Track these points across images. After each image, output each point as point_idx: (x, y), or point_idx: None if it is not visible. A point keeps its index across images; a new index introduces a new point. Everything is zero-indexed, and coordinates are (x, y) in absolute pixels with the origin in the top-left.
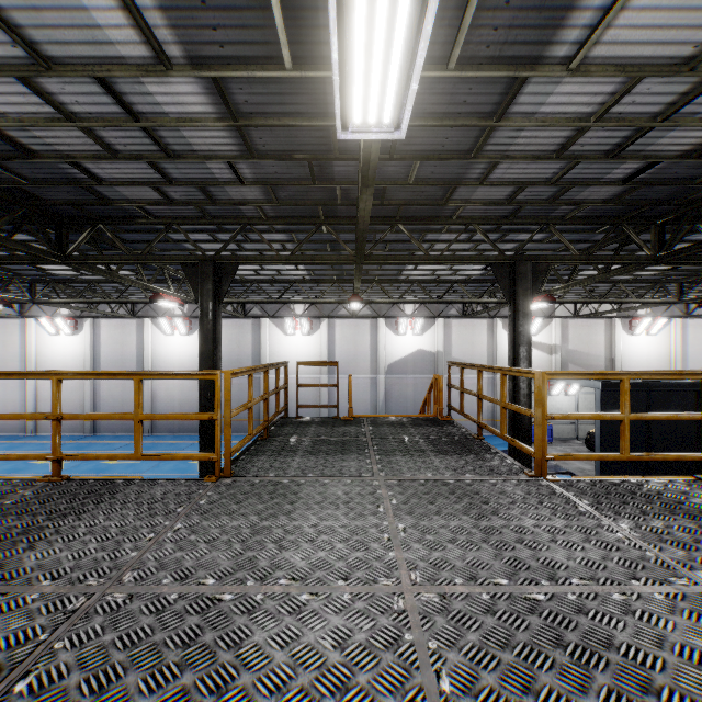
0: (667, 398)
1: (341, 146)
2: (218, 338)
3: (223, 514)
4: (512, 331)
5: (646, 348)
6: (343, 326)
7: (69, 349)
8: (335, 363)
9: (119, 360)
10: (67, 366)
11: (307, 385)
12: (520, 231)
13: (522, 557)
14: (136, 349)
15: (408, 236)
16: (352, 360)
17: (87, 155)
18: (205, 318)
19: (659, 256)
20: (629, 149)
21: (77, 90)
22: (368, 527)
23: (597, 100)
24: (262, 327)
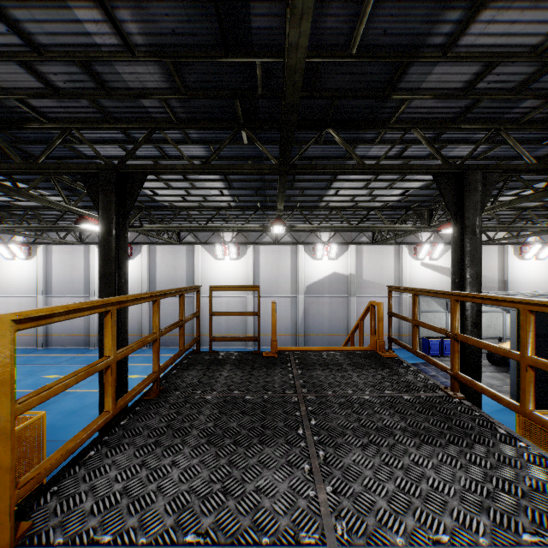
0: None
1: None
2: (123, 258)
3: None
4: (459, 251)
5: (534, 271)
6: (267, 251)
7: (24, 272)
8: (255, 288)
9: (68, 282)
10: (22, 287)
11: (222, 314)
12: (459, 143)
13: None
14: (83, 272)
15: (339, 142)
16: (275, 282)
17: None
18: (106, 235)
19: None
20: None
21: None
22: None
23: None
24: (195, 252)
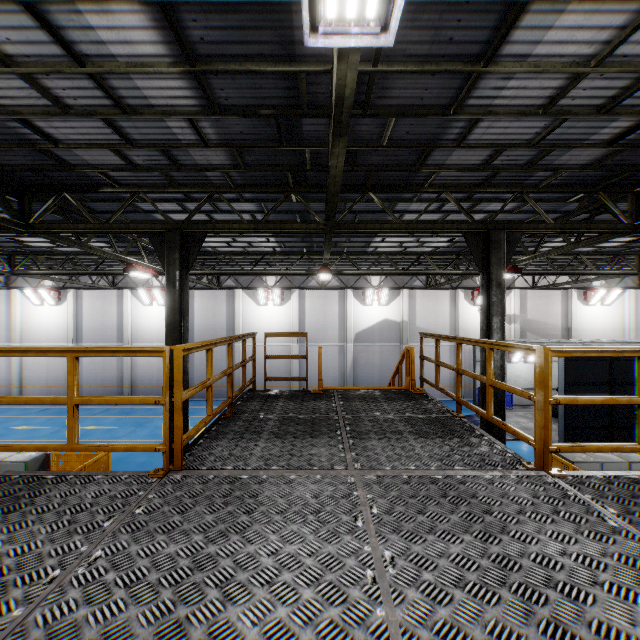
0: (629, 367)
1: (310, 99)
2: (185, 308)
3: (159, 533)
4: (485, 301)
5: (600, 317)
6: (313, 297)
7: (53, 318)
8: (304, 334)
9: (100, 329)
10: (51, 335)
11: (276, 357)
12: (491, 201)
13: (565, 619)
14: (116, 318)
15: (379, 204)
16: (321, 329)
17: (36, 110)
18: (172, 288)
19: (636, 224)
20: (622, 103)
21: (6, 24)
22: (344, 555)
23: (601, 37)
24: (236, 298)
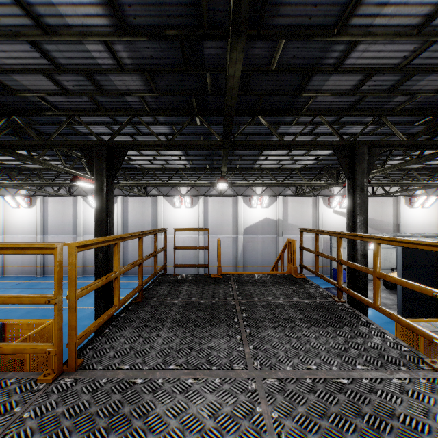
0: None
1: (210, 19)
2: (111, 208)
3: None
4: (352, 203)
5: (421, 217)
6: (214, 202)
7: (26, 217)
8: (206, 229)
9: (60, 225)
10: (25, 229)
11: (183, 248)
12: (353, 124)
13: None
14: (72, 217)
15: (266, 125)
16: (220, 225)
17: None
18: (99, 192)
19: None
20: None
21: None
22: None
23: None
24: (158, 202)
